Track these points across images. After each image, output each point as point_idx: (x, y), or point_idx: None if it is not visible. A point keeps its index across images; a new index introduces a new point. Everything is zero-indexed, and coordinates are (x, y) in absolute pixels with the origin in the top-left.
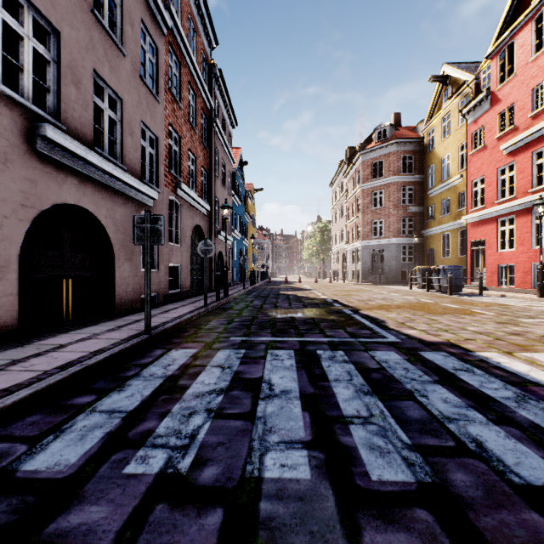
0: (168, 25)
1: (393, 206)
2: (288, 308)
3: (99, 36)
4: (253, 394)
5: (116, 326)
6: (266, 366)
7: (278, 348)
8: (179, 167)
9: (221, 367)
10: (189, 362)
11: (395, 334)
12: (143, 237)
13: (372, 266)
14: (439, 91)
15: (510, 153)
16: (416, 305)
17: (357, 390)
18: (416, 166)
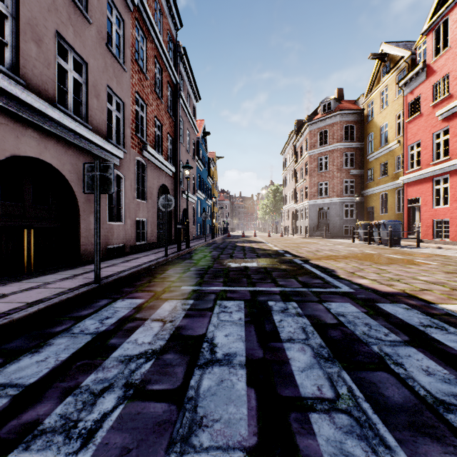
0: (134, 0)
1: (337, 169)
2: (243, 258)
3: (63, 1)
4: (190, 359)
5: (72, 275)
6: (212, 320)
7: (228, 299)
8: (146, 132)
9: (162, 321)
10: (129, 314)
11: (347, 284)
12: (93, 185)
13: (318, 222)
14: (378, 67)
15: (445, 119)
16: (361, 256)
17: (315, 354)
18: (357, 134)
